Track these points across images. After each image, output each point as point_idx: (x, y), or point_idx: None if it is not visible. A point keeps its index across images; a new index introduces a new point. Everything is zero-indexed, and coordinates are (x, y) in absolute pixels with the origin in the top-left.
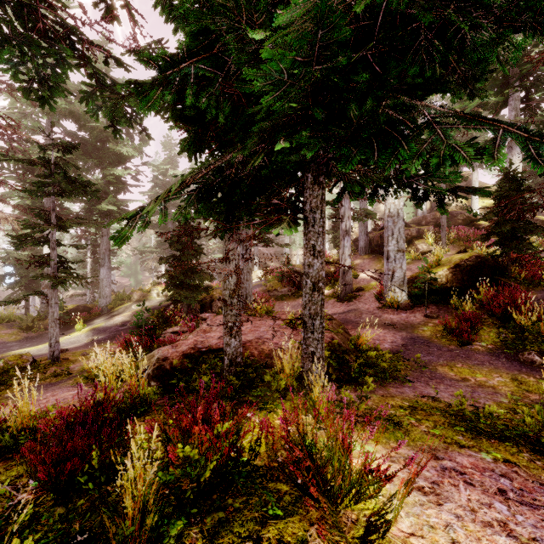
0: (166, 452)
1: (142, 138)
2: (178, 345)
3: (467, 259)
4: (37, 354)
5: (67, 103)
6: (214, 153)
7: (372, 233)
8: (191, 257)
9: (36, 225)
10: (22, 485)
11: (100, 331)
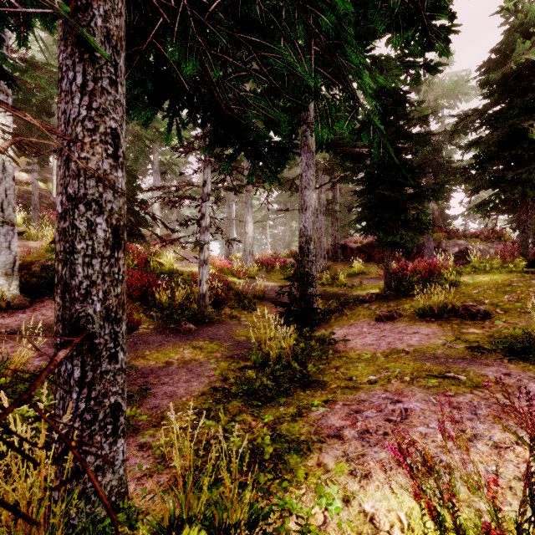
0: None
1: None
2: None
3: None
4: None
5: None
6: None
7: None
8: None
9: None
10: None
11: None
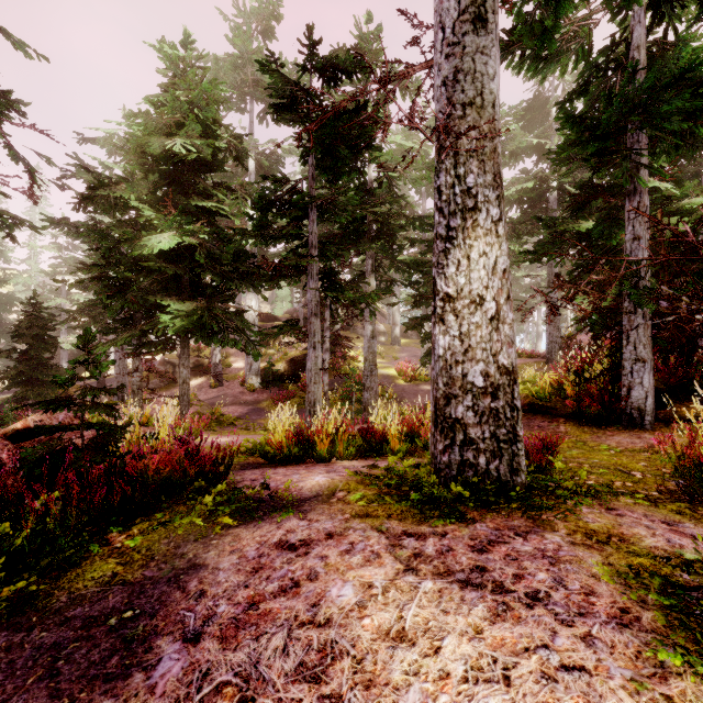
0: None
1: None
2: None
3: (300, 356)
4: None
5: None
6: None
7: None
8: (45, 352)
9: None
10: None
11: None
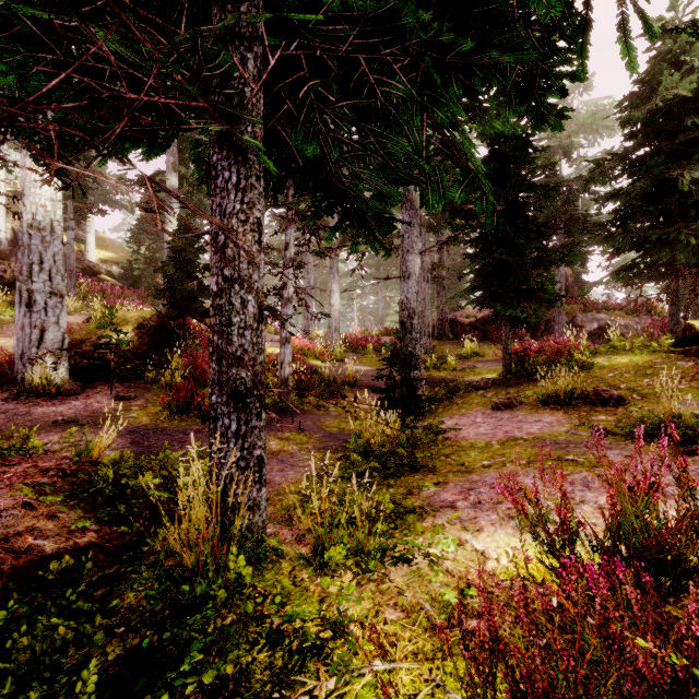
0: None
1: None
2: None
3: (151, 318)
4: None
5: None
6: None
7: None
8: None
9: None
10: None
11: None
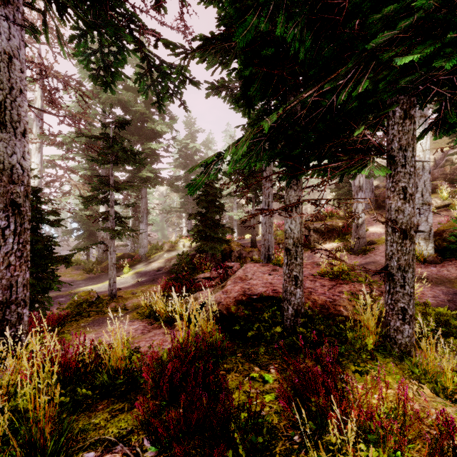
0: (280, 422)
1: (171, 117)
2: (227, 291)
3: None
4: (98, 291)
5: (117, 93)
6: (264, 107)
7: (378, 189)
8: (215, 214)
9: (101, 187)
10: (141, 450)
11: (142, 275)
